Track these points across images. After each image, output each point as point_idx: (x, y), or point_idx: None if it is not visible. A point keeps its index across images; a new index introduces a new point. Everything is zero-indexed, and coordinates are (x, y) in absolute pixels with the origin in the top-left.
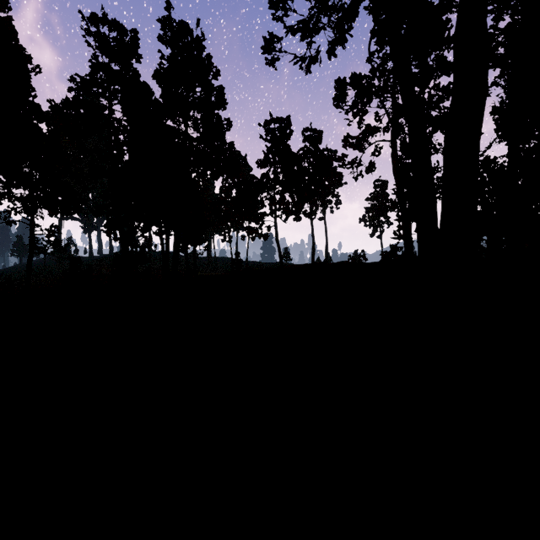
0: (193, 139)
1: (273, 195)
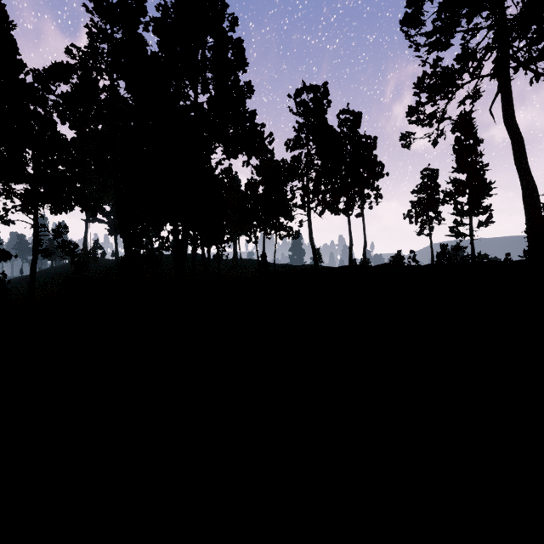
0: (203, 107)
1: (306, 181)
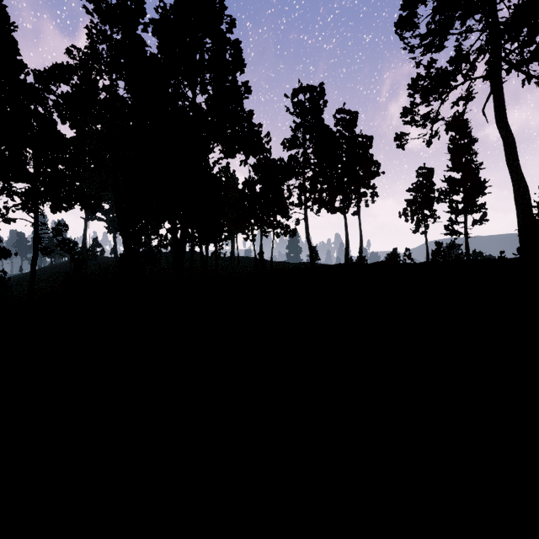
0: (201, 107)
1: (303, 180)
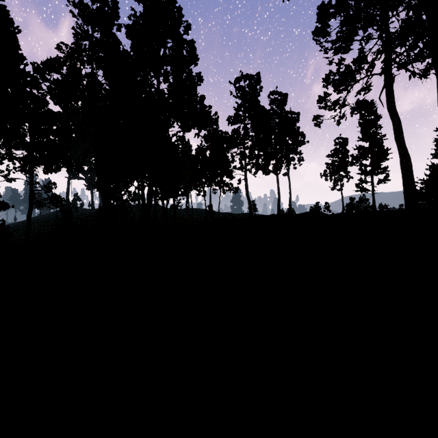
0: (164, 93)
1: (243, 149)
